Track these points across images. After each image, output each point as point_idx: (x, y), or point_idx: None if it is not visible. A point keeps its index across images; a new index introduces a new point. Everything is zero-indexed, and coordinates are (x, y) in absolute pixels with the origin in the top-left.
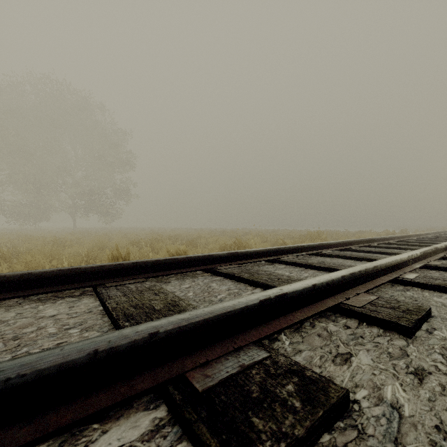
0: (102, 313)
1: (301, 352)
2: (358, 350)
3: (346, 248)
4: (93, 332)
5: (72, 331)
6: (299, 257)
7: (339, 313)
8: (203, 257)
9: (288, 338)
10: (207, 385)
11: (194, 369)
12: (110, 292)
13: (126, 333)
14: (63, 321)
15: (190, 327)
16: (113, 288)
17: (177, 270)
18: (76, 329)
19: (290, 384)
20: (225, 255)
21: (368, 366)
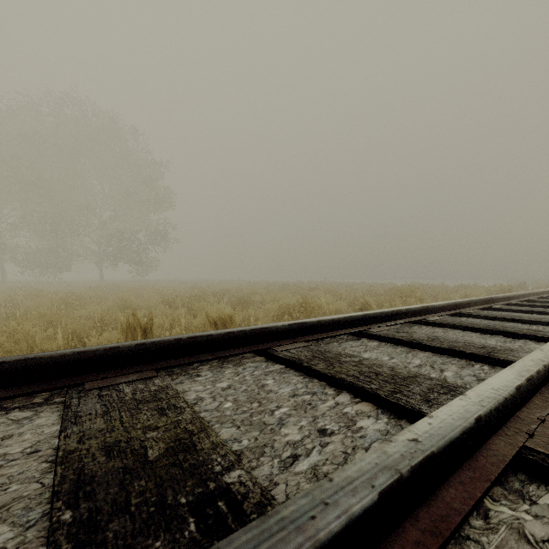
0: (49, 460)
1: None
2: None
3: (458, 312)
4: None
5: None
6: (394, 326)
7: (523, 472)
8: (253, 332)
9: None
10: None
11: None
12: (82, 405)
13: None
14: None
15: None
16: (94, 394)
17: (211, 354)
18: None
19: None
20: (287, 327)
21: None
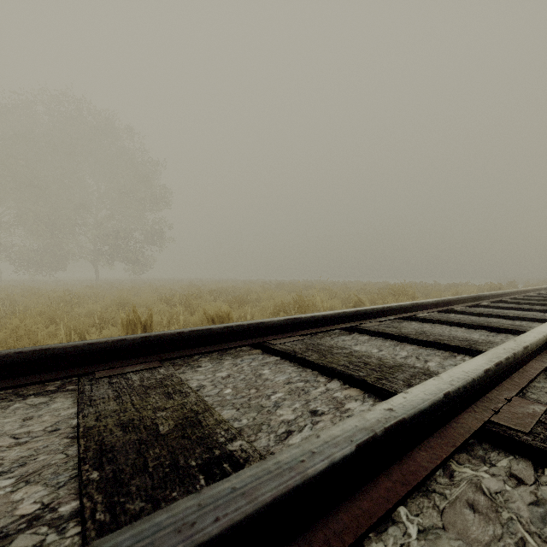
0: (70, 436)
1: None
2: None
3: (447, 309)
4: (32, 490)
5: None
6: (385, 322)
7: (487, 442)
8: (250, 326)
9: (408, 512)
10: None
11: None
12: (95, 391)
13: None
14: None
15: None
16: (104, 382)
17: (211, 347)
18: (6, 478)
19: None
20: (283, 322)
21: None
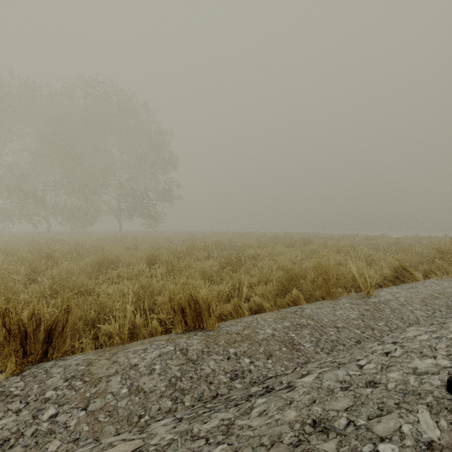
0: None
1: None
2: None
3: None
4: None
5: None
6: None
7: None
8: None
9: None
10: None
11: None
12: None
13: None
14: None
15: None
16: None
17: None
18: None
19: None
20: None
21: None
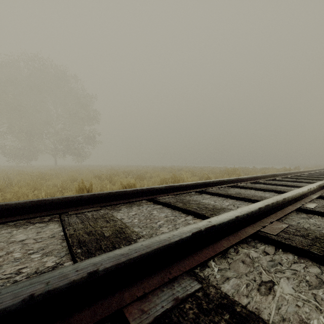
0: (62, 239)
1: (228, 279)
2: (279, 278)
3: (256, 181)
4: (50, 258)
5: (33, 256)
6: (220, 188)
7: (258, 240)
8: (147, 189)
9: (216, 264)
10: (142, 323)
11: (132, 302)
12: (70, 220)
13: (67, 272)
14: (28, 246)
15: (128, 263)
16: (74, 216)
17: (126, 200)
18: (37, 254)
19: (222, 322)
20: (164, 188)
21: (290, 296)
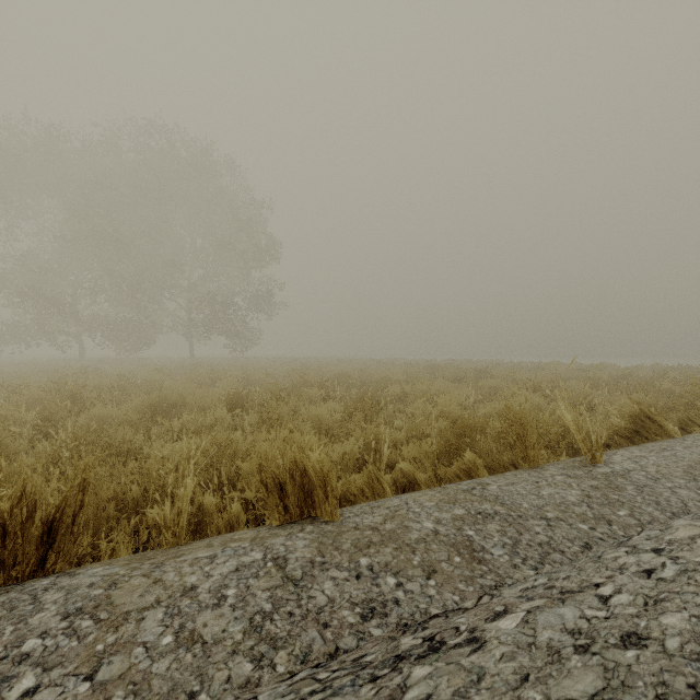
0: None
1: None
2: None
3: None
4: None
5: None
6: None
7: None
8: None
9: None
10: None
11: None
12: None
13: None
14: None
15: None
16: None
17: None
18: None
19: None
20: None
21: None
